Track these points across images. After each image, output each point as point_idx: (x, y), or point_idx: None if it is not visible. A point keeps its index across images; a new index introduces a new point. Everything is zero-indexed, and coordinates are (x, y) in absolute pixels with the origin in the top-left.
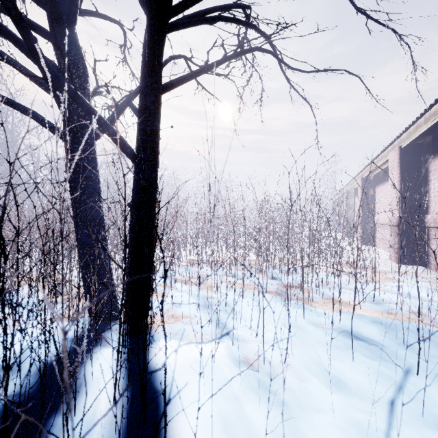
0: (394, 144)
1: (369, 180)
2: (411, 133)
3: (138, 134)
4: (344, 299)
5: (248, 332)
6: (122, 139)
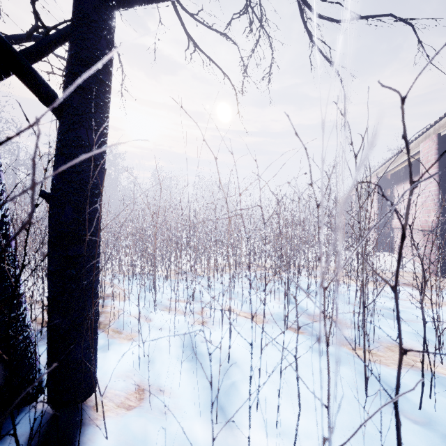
0: (428, 132)
1: (386, 179)
2: None
3: (67, 64)
4: (405, 342)
5: (273, 442)
6: (26, 65)
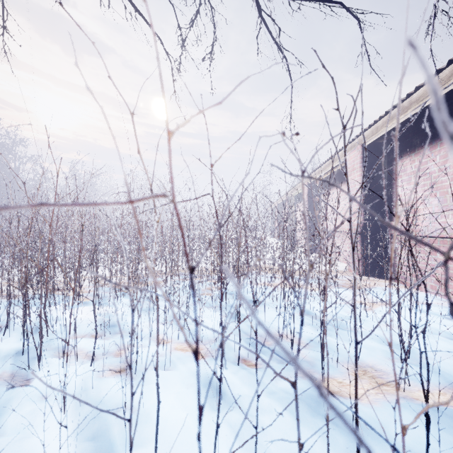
0: (353, 142)
1: (314, 185)
2: (380, 127)
3: None
4: (365, 360)
5: None
6: None
